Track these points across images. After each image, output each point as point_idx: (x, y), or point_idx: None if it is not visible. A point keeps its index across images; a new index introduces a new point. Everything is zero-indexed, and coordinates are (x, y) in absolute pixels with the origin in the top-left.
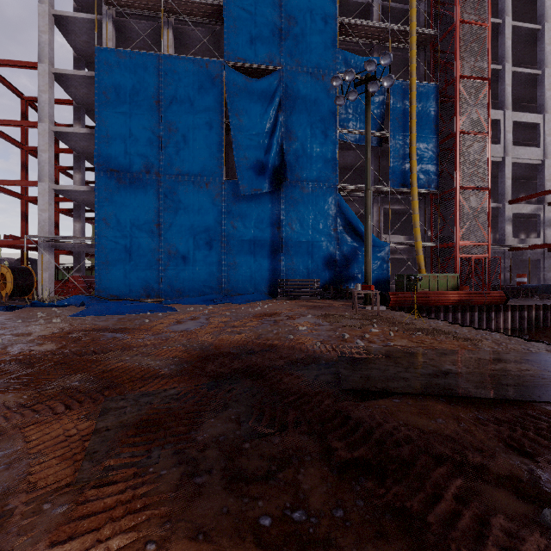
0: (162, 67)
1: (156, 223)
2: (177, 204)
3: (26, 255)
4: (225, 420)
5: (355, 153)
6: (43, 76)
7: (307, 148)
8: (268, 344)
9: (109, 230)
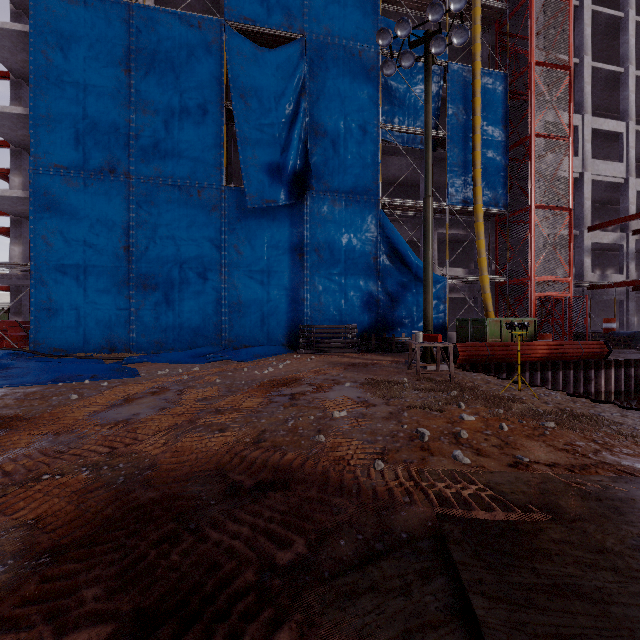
0: (133, 22)
1: (124, 245)
2: (156, 218)
3: None
4: None
5: (402, 160)
6: None
7: (340, 147)
8: (272, 465)
9: (52, 253)
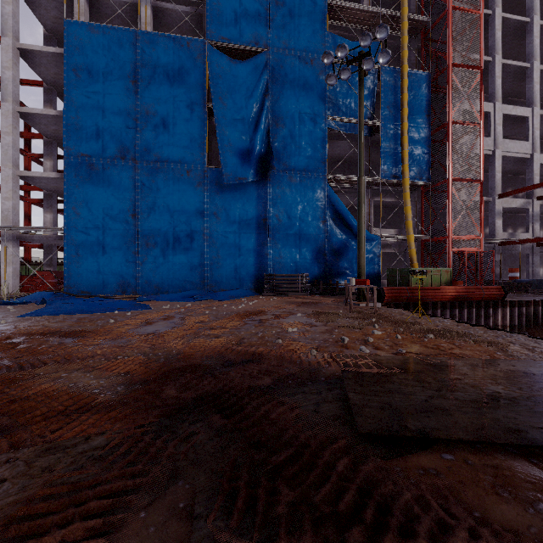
0: (138, 44)
1: (132, 213)
2: (156, 193)
3: None
4: (165, 515)
5: (345, 143)
6: (6, 51)
7: (295, 135)
8: (250, 352)
9: (80, 220)
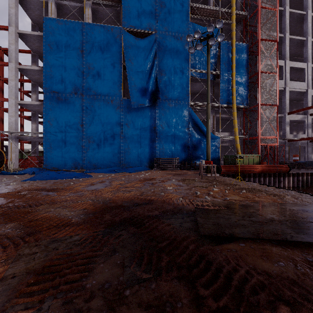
0: (84, 30)
1: (80, 124)
2: (94, 113)
3: (2, 143)
4: (112, 265)
5: (200, 84)
6: (11, 34)
7: (172, 80)
8: (147, 199)
9: (52, 128)
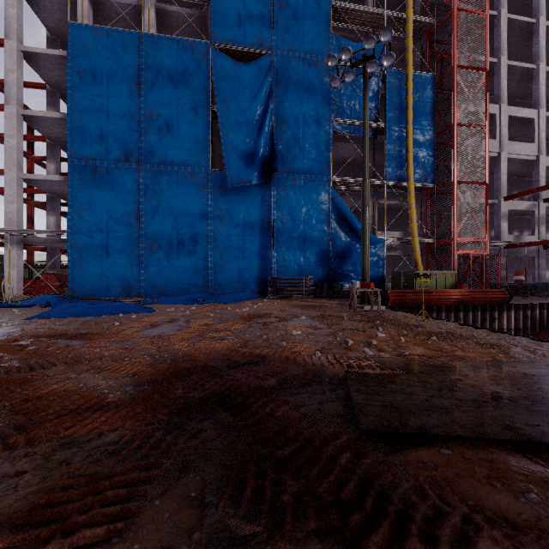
0: (142, 47)
1: (136, 216)
2: (159, 196)
3: None
4: (178, 503)
5: (349, 146)
6: (10, 53)
7: (299, 138)
8: (255, 354)
9: (84, 223)
